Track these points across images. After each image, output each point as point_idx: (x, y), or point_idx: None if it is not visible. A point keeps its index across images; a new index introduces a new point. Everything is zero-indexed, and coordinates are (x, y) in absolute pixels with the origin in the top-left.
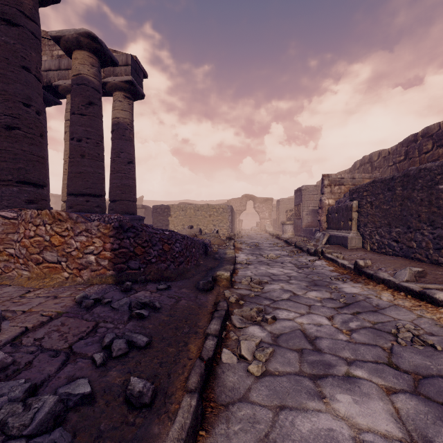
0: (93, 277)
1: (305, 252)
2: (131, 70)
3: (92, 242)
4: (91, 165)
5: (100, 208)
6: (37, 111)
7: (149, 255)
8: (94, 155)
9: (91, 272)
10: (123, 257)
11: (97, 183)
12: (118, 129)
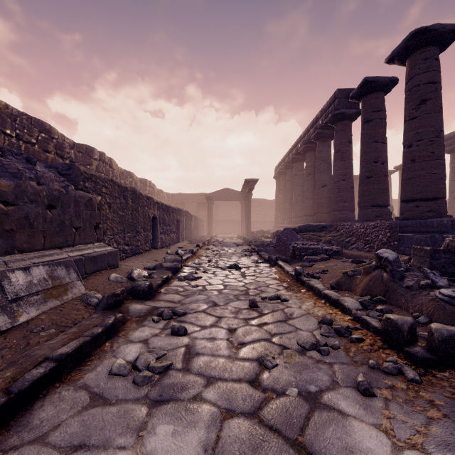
0: None
1: (175, 276)
2: None
3: None
4: None
5: None
6: (410, 144)
7: None
8: None
9: None
10: None
11: None
12: None
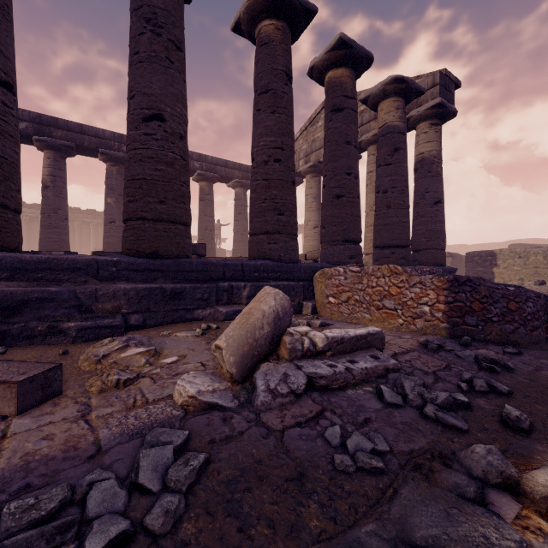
0: (426, 327)
1: None
2: (438, 90)
3: (426, 294)
4: (396, 215)
5: (405, 259)
6: (355, 176)
7: (488, 312)
8: (399, 203)
9: (425, 322)
10: (458, 311)
11: (403, 232)
12: (422, 166)
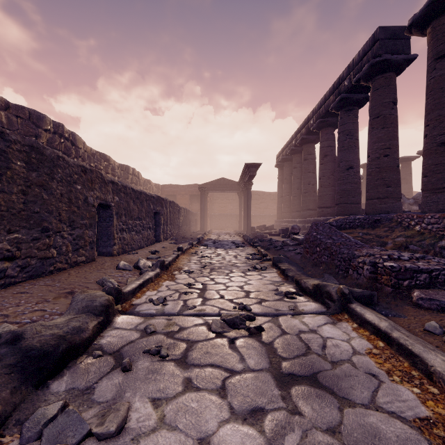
0: None
1: (31, 401)
2: None
3: None
4: None
5: None
6: None
7: None
8: None
9: None
10: None
11: None
12: None
